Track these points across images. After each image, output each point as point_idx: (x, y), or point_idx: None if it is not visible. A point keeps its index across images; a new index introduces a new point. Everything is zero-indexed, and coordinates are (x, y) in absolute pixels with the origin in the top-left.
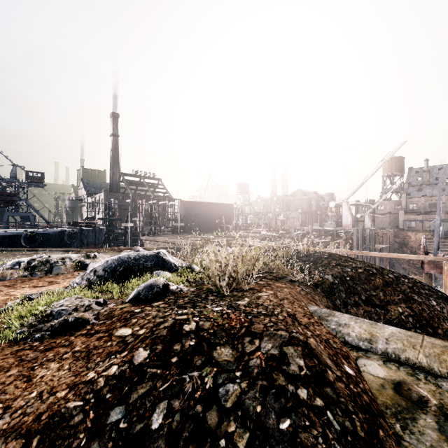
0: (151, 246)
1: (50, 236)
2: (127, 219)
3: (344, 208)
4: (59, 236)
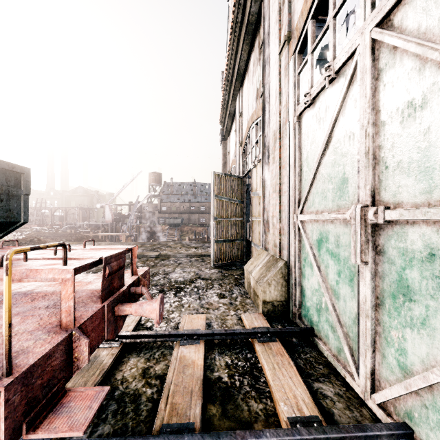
0: None
1: None
2: None
3: (107, 209)
4: None
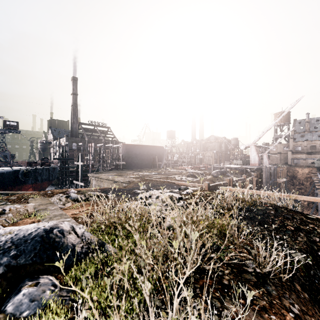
0: (96, 181)
1: (4, 175)
2: (78, 159)
3: (252, 150)
4: (13, 175)
